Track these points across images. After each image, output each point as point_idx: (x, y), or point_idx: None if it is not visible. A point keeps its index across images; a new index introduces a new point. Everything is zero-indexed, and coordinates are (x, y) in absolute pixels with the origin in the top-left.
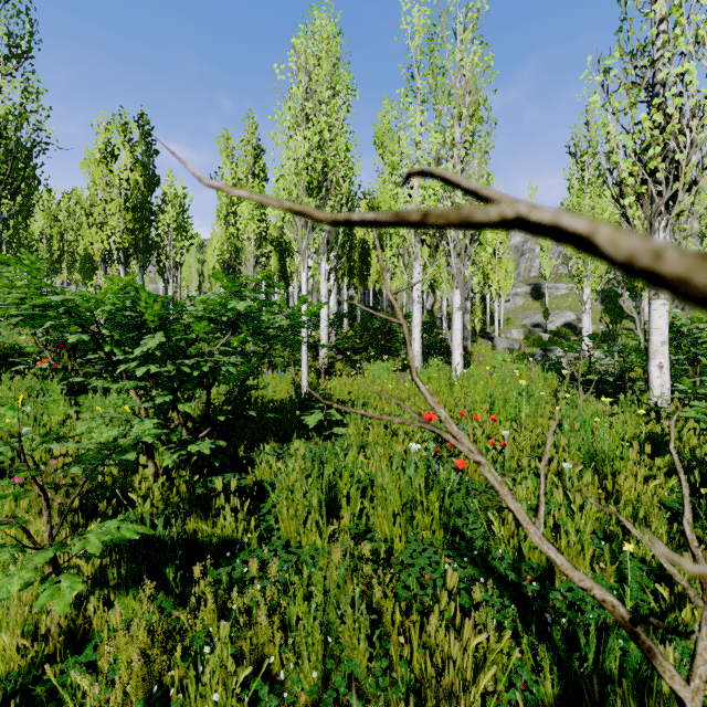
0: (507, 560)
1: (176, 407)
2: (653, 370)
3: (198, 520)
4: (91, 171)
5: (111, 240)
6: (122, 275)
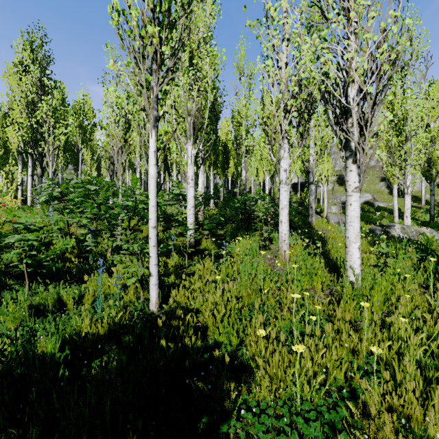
0: None
1: None
2: None
3: None
4: (10, 82)
5: (18, 134)
6: (29, 163)
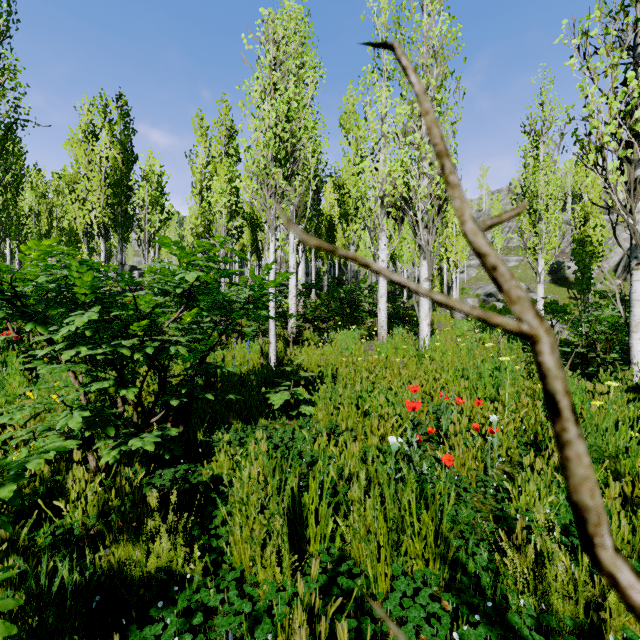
0: (529, 613)
1: (119, 392)
2: (635, 344)
3: (129, 545)
4: (74, 150)
5: (91, 214)
6: (102, 248)
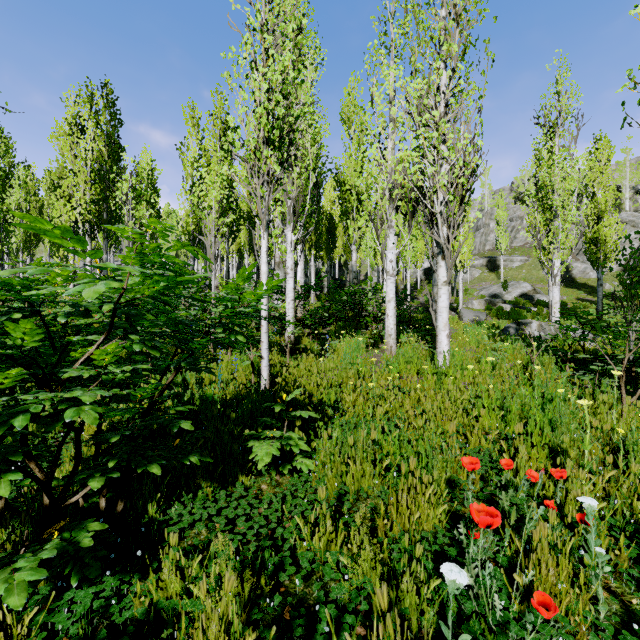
0: None
1: None
2: None
3: None
4: (59, 144)
5: (76, 211)
6: (88, 247)
